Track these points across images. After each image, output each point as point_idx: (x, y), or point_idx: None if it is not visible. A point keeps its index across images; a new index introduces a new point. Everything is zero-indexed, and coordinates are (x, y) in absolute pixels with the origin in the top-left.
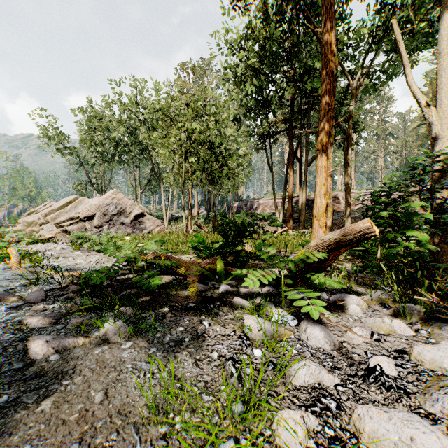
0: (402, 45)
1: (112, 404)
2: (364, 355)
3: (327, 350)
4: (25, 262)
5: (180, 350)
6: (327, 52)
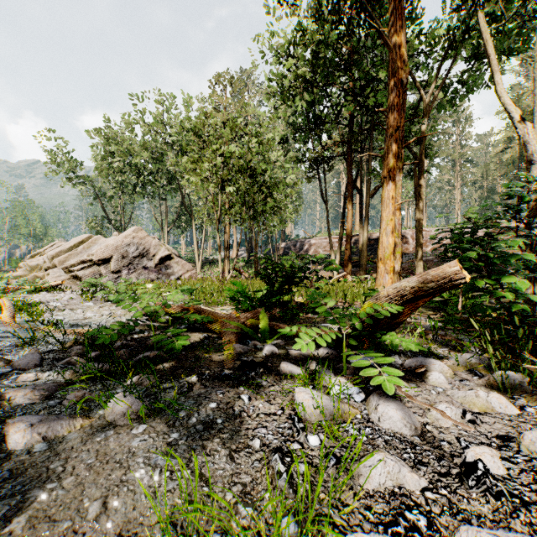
0: (490, 46)
1: (111, 521)
2: (456, 444)
3: (407, 436)
4: (22, 315)
5: (210, 436)
6: (396, 57)
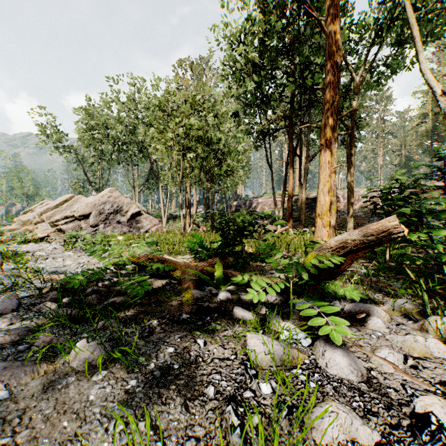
0: (415, 30)
1: None
2: (402, 391)
3: (354, 382)
4: (10, 263)
5: (166, 383)
6: (331, 42)
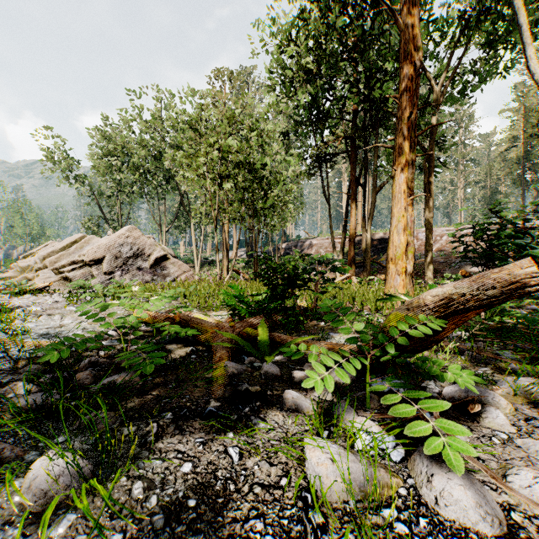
0: (521, 15)
1: None
2: None
3: (487, 536)
4: None
5: None
6: (408, 38)
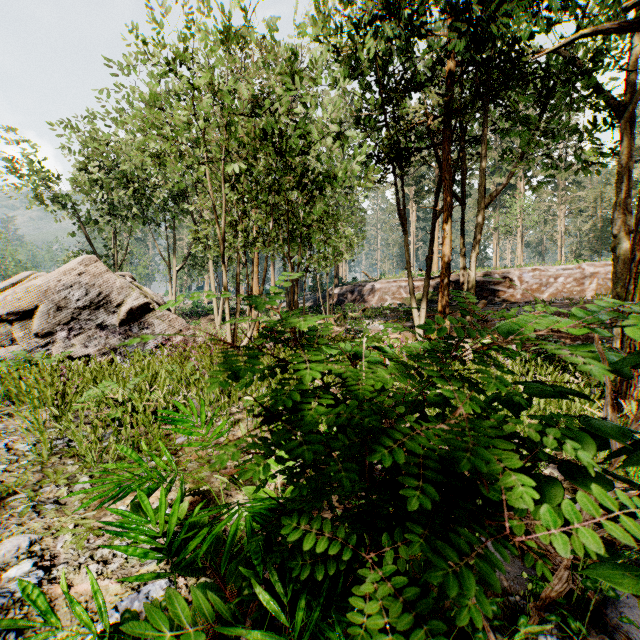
0: None
1: None
2: None
3: None
4: None
5: None
6: None
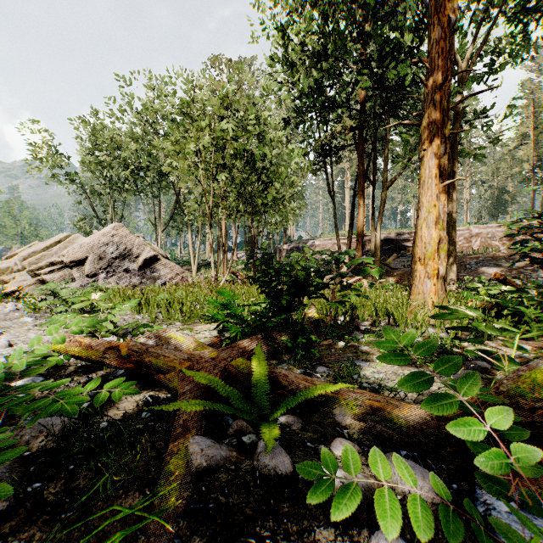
0: None
1: None
2: None
3: None
4: None
5: None
6: None
